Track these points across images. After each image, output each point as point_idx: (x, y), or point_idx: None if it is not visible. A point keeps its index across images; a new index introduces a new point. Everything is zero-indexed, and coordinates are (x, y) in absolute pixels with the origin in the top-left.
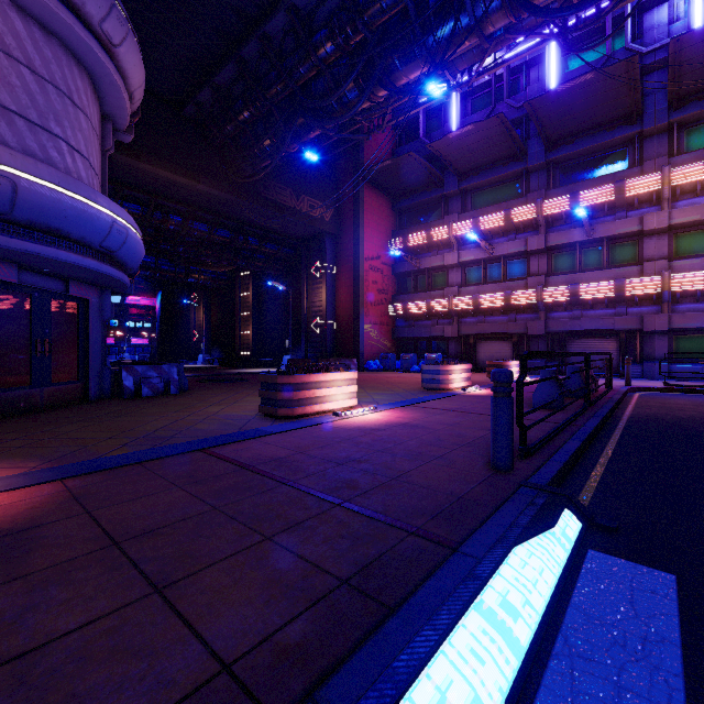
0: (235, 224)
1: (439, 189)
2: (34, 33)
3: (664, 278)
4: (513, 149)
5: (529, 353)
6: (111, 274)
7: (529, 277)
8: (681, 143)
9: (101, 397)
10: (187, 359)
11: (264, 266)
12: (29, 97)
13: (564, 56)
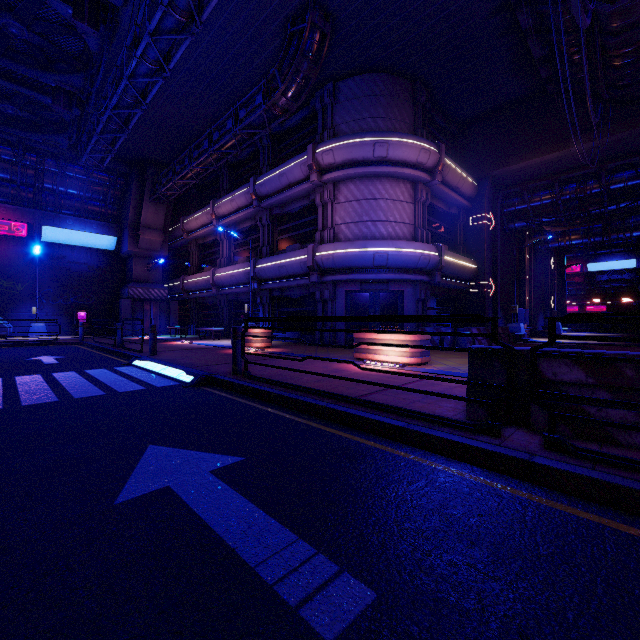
0: None
1: None
2: (357, 184)
3: None
4: None
5: (250, 318)
6: (386, 278)
7: None
8: None
9: None
10: None
11: None
12: (355, 212)
13: None
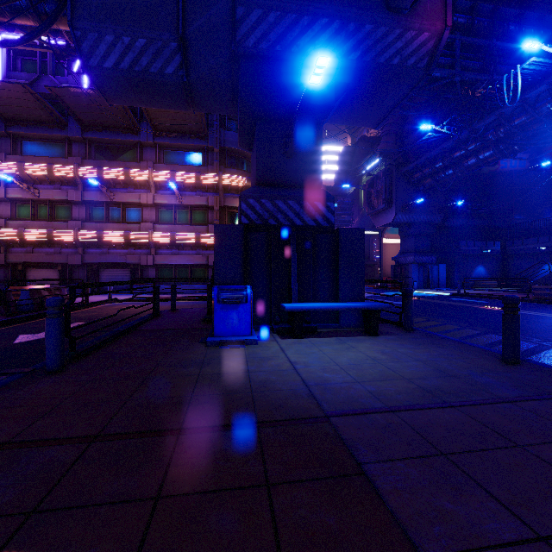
0: None
1: None
2: None
3: (150, 234)
4: (54, 117)
5: None
6: None
7: (70, 221)
8: (162, 157)
9: None
10: None
11: None
12: None
13: None
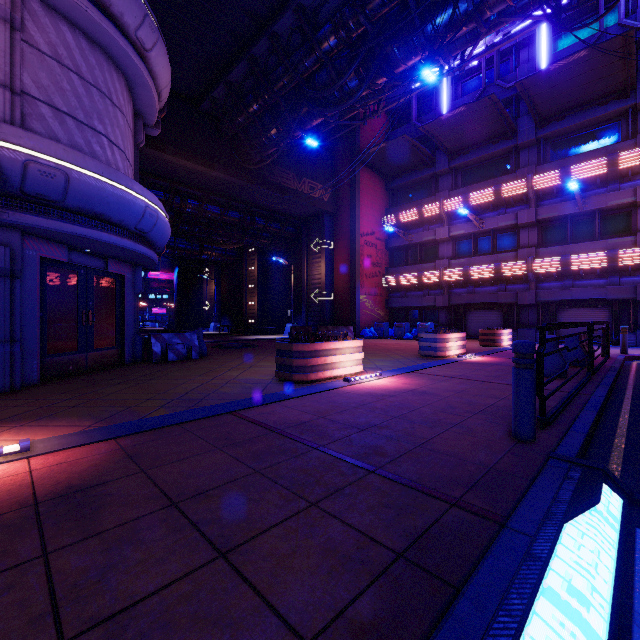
0: (244, 206)
1: (430, 168)
2: (81, 43)
3: None
4: (503, 127)
5: (547, 325)
6: (144, 253)
7: (519, 249)
8: None
9: (134, 361)
10: (200, 326)
11: (269, 243)
12: (77, 99)
13: (555, 36)
